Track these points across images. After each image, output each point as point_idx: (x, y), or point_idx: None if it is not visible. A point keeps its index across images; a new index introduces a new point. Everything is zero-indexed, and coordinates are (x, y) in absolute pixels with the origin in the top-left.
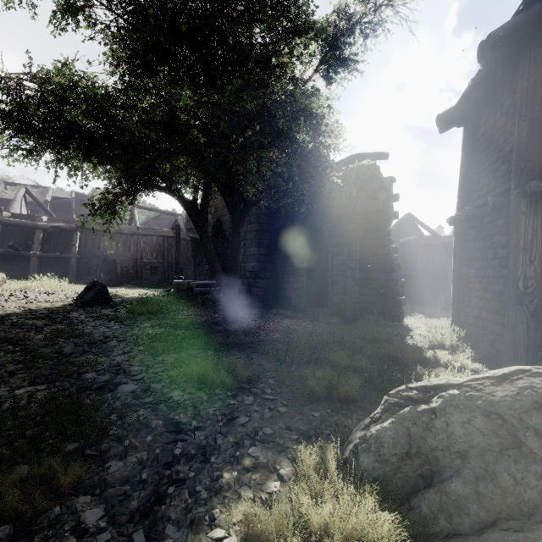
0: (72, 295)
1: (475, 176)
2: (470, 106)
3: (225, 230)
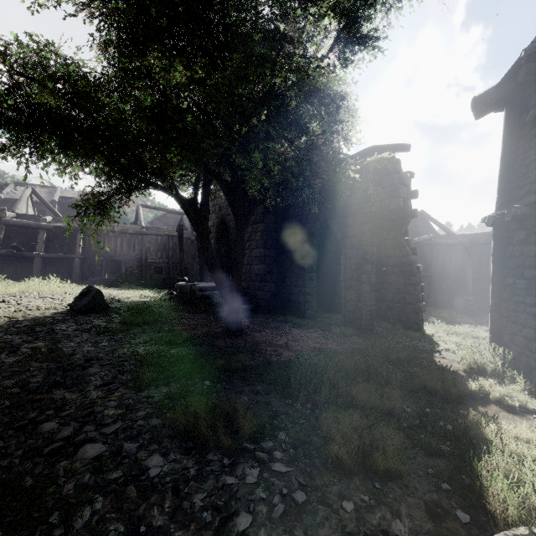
0: (68, 301)
1: (522, 168)
2: (515, 85)
3: (230, 230)
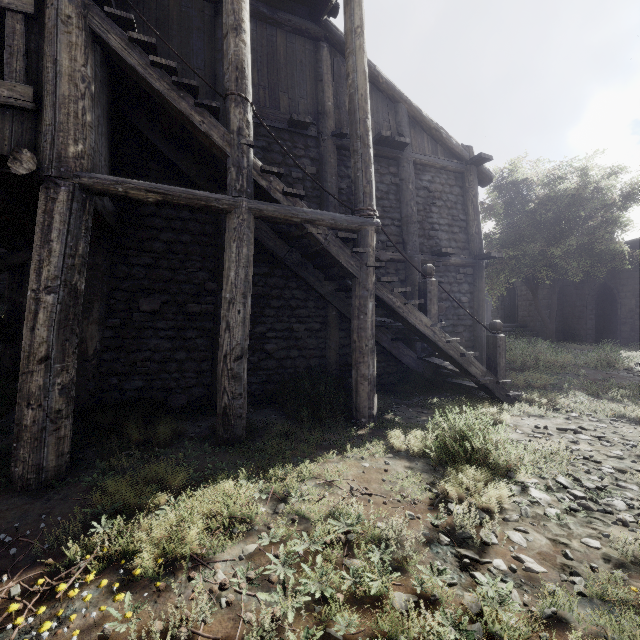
0: None
1: None
2: None
3: (516, 288)
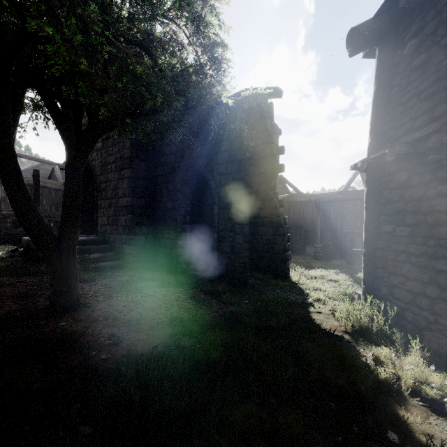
0: None
1: (399, 106)
2: (390, 19)
3: (95, 177)
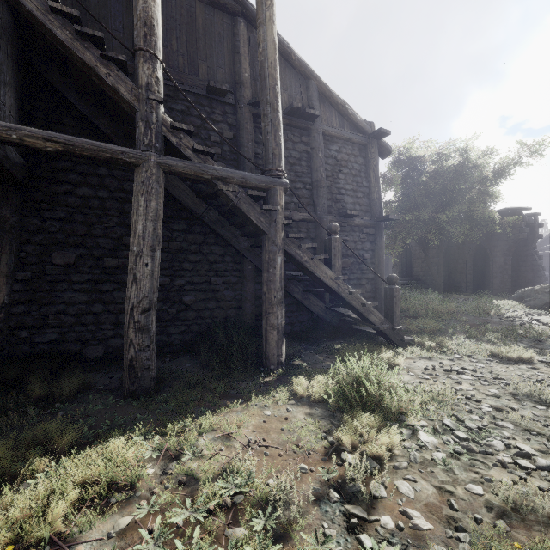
0: None
1: None
2: None
3: (411, 248)
